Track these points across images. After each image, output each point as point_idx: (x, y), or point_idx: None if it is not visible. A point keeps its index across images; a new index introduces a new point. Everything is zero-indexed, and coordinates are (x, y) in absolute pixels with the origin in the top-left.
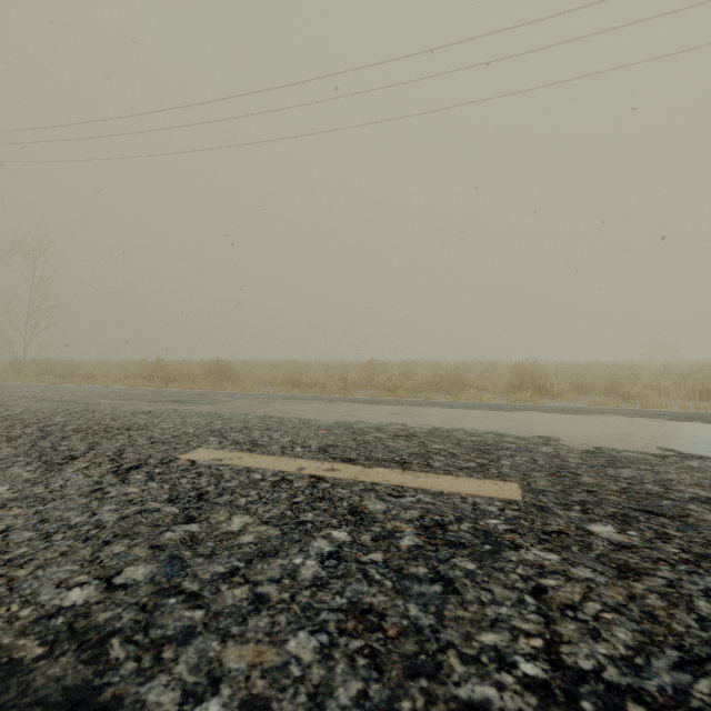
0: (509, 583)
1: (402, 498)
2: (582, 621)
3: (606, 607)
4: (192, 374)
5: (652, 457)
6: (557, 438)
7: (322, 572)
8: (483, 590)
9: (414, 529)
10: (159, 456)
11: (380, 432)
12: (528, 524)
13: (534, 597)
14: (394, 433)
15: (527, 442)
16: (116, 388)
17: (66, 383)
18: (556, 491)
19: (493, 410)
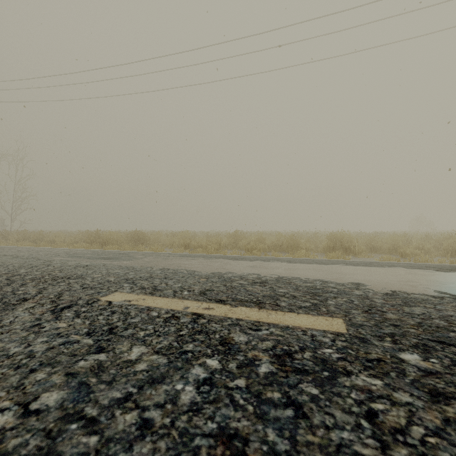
0: (346, 408)
1: (259, 331)
2: (412, 446)
3: (428, 431)
4: (119, 240)
5: (433, 298)
6: (364, 284)
7: (198, 397)
8: (327, 414)
9: (269, 357)
10: (86, 298)
11: (242, 280)
12: (354, 353)
13: (369, 421)
14: (252, 281)
15: (344, 287)
16: (68, 249)
17: (35, 246)
18: (370, 325)
19: (318, 264)
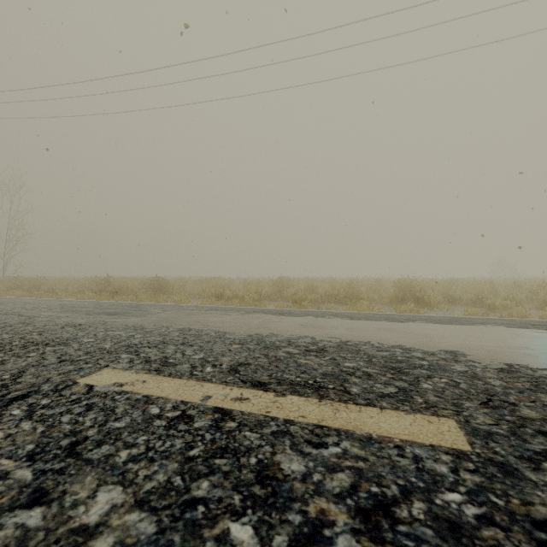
0: None
1: (324, 448)
2: None
3: None
4: (135, 289)
5: None
6: (462, 352)
7: None
8: None
9: (349, 517)
10: (57, 379)
11: (291, 347)
12: (503, 504)
13: None
14: (305, 348)
15: (436, 358)
16: (67, 300)
17: (28, 296)
18: (505, 434)
19: (389, 321)
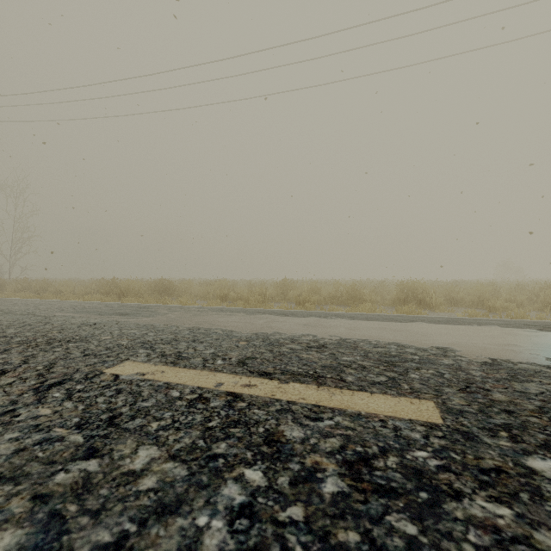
0: None
1: (320, 421)
2: None
3: None
4: (141, 291)
5: (548, 369)
6: (452, 349)
7: (230, 542)
8: None
9: (337, 466)
10: (86, 370)
11: (294, 343)
12: (459, 458)
13: None
14: (307, 345)
15: (427, 353)
16: (76, 302)
17: (37, 298)
18: (474, 411)
19: (388, 321)
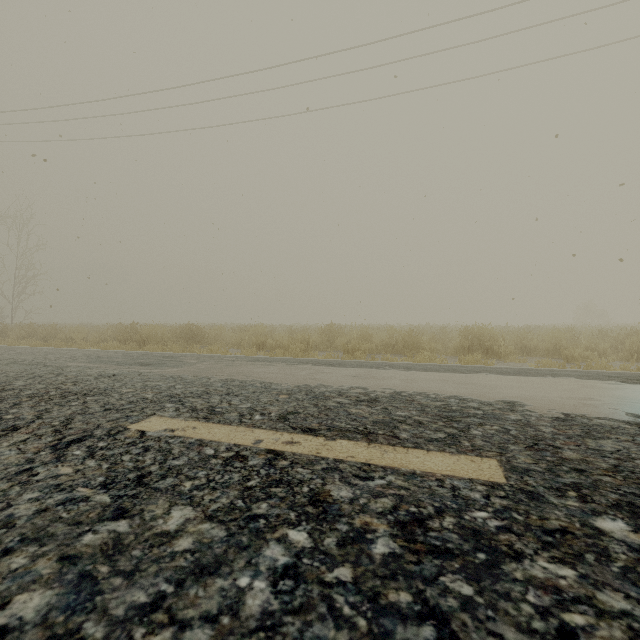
0: (523, 622)
1: (370, 480)
2: None
3: None
4: (165, 337)
5: (627, 425)
6: (521, 403)
7: (274, 602)
8: (491, 635)
9: (388, 527)
10: (108, 425)
11: (342, 397)
12: (522, 519)
13: None
14: (356, 398)
15: (492, 408)
16: (90, 350)
17: (45, 346)
18: (541, 470)
19: (450, 372)
